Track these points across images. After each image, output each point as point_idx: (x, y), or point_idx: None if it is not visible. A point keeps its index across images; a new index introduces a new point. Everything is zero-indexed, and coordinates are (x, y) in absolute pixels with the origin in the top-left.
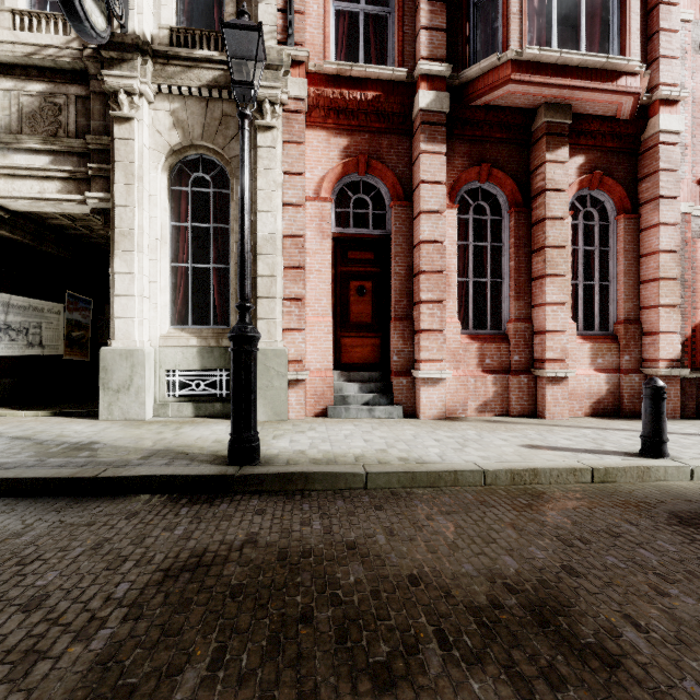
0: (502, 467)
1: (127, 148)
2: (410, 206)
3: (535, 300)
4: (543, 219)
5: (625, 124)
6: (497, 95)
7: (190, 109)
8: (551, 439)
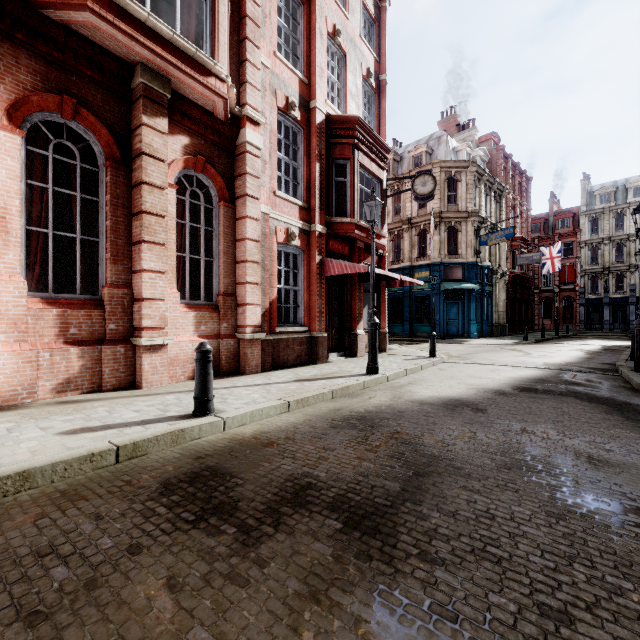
0: None
1: None
2: None
3: (135, 265)
4: (141, 182)
5: (222, 124)
6: (76, 19)
7: None
8: (118, 414)
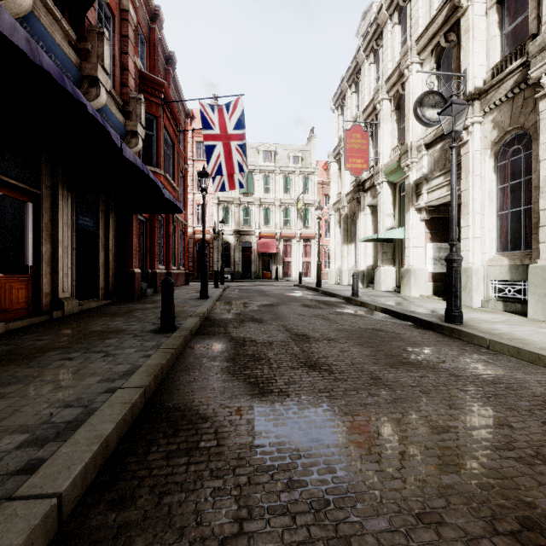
0: None
1: (466, 158)
2: None
3: None
4: None
5: None
6: None
7: (502, 111)
8: None
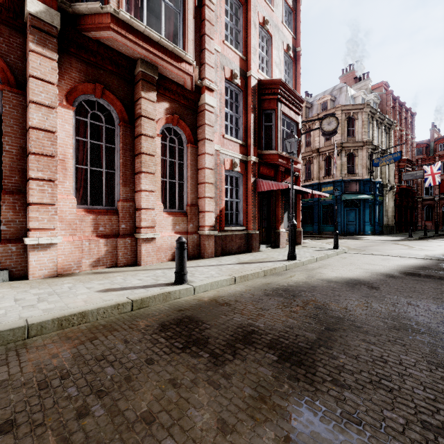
0: (51, 317)
1: None
2: (23, 95)
3: (136, 187)
4: (140, 134)
5: (189, 92)
6: (103, 35)
7: None
8: (129, 281)
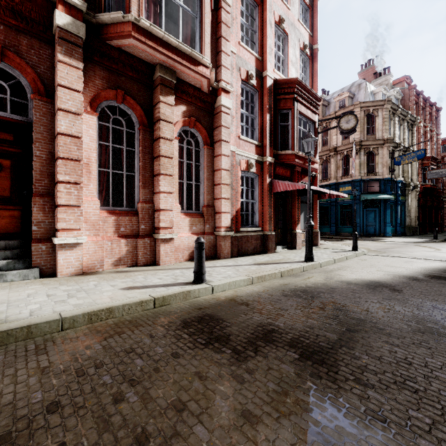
0: (82, 312)
1: None
2: (52, 103)
3: (155, 189)
4: (159, 137)
5: (206, 95)
6: (125, 43)
7: None
8: (150, 280)
